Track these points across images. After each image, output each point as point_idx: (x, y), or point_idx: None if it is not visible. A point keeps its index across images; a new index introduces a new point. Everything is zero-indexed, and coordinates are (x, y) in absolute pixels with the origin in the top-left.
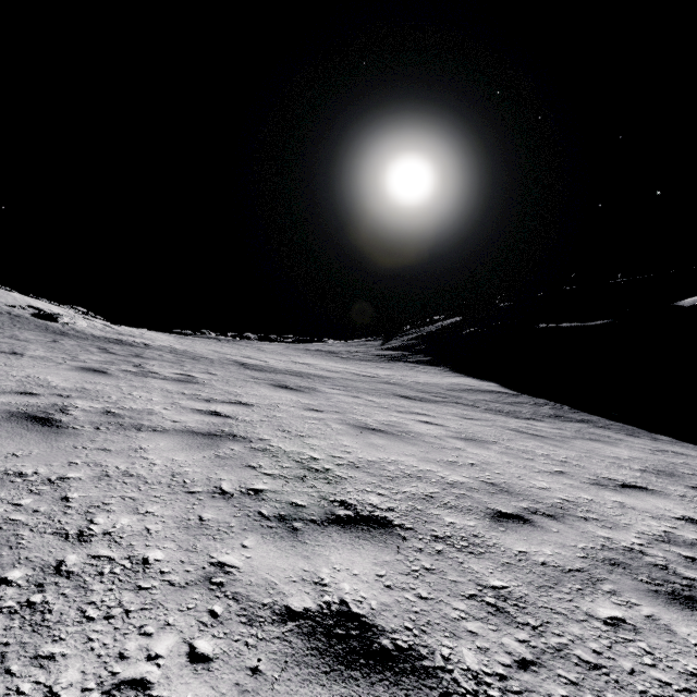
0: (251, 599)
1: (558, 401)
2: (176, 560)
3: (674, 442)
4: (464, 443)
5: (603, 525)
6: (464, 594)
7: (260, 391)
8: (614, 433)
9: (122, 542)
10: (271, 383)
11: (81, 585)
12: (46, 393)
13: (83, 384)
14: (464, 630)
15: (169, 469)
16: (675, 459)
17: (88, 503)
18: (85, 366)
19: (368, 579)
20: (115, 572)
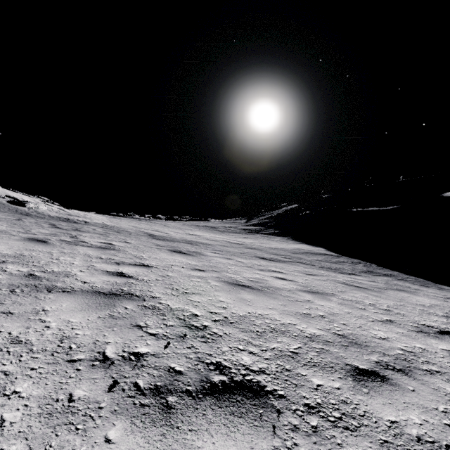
0: None
1: (367, 260)
2: None
3: None
4: (311, 296)
5: (448, 379)
6: None
7: (160, 255)
8: (412, 284)
9: None
10: (169, 249)
11: None
12: None
13: (22, 251)
14: None
15: (60, 333)
16: None
17: None
18: (32, 237)
19: None
20: None
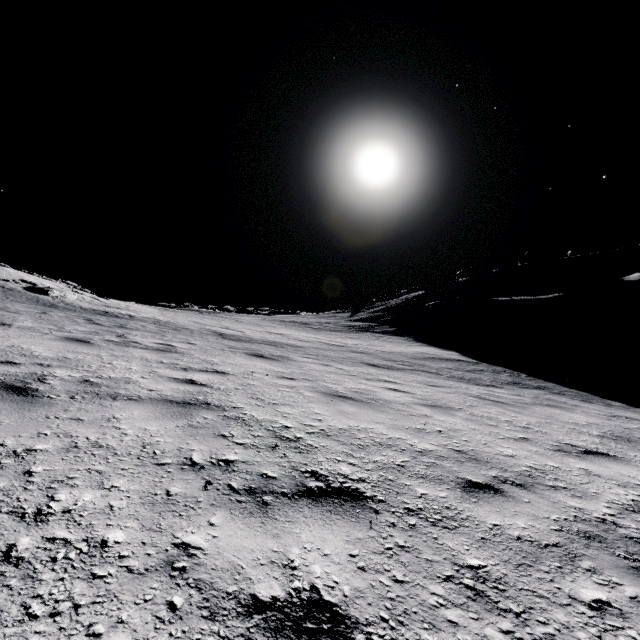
0: (214, 587)
1: (515, 369)
2: (138, 541)
3: (626, 408)
4: (430, 410)
5: (573, 494)
6: (441, 575)
7: (236, 360)
8: (570, 400)
9: (82, 522)
10: (247, 352)
11: (29, 574)
12: (27, 362)
13: (65, 354)
14: (444, 619)
15: (140, 440)
16: (630, 424)
17: (52, 478)
18: (70, 336)
19: (340, 560)
20: (70, 557)
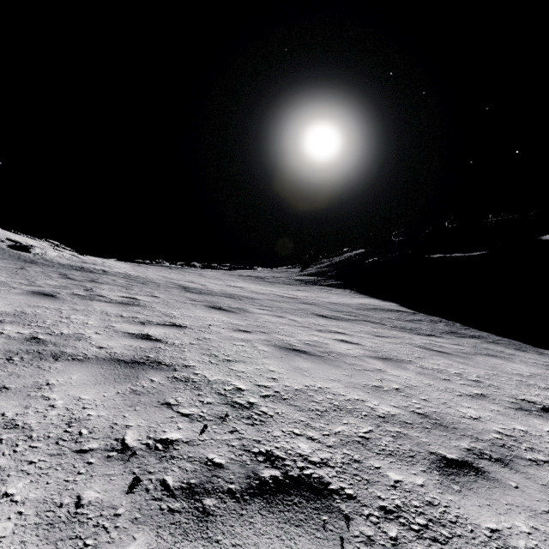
0: None
1: (449, 318)
2: None
3: None
4: (383, 364)
5: None
6: None
7: (195, 312)
8: (505, 348)
9: None
10: (207, 305)
11: None
12: None
13: (24, 308)
14: None
15: (68, 414)
16: None
17: None
18: (37, 290)
19: None
20: None
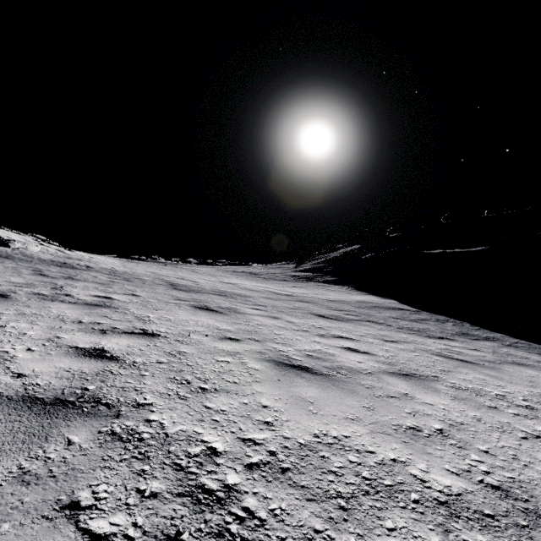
0: None
1: (456, 317)
2: None
3: None
4: (406, 384)
5: None
6: None
7: (177, 315)
8: (528, 353)
9: None
10: (193, 305)
11: None
12: None
13: None
14: None
15: None
16: None
17: None
18: None
19: None
20: None
